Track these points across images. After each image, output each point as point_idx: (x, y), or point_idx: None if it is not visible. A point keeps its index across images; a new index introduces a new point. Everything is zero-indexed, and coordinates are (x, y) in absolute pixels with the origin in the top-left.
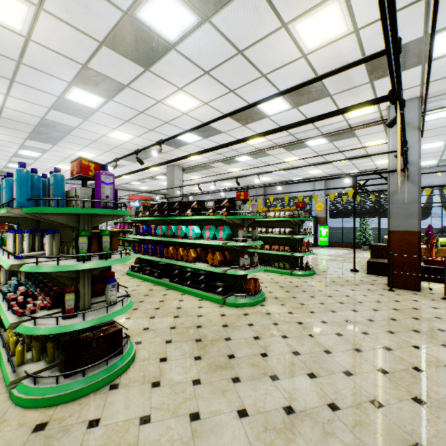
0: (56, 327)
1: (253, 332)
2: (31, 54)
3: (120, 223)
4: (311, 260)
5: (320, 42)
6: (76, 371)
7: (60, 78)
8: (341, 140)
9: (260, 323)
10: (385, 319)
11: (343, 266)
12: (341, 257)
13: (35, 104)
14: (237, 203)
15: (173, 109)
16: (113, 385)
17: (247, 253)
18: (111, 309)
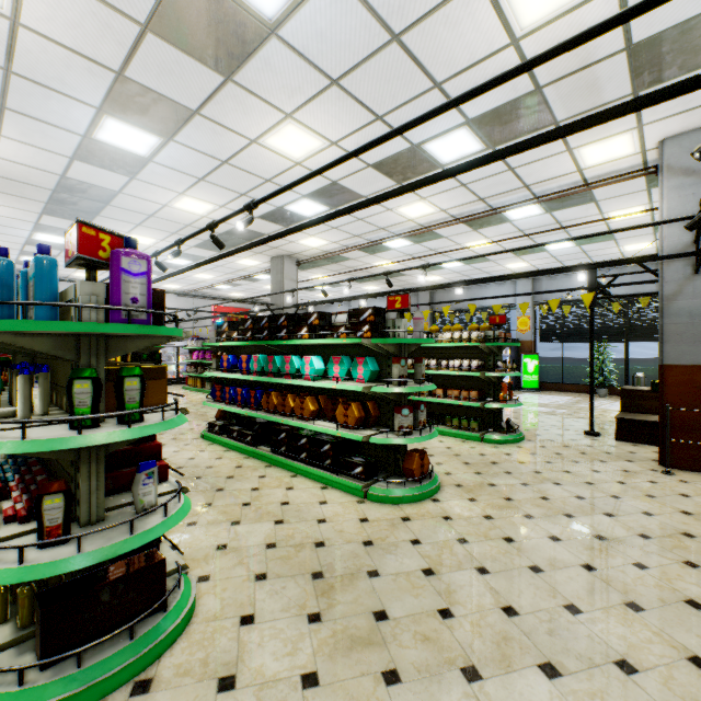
0: (18, 568)
1: (421, 559)
2: (24, 54)
3: (197, 351)
4: (513, 413)
5: (548, 12)
6: (62, 658)
7: (82, 100)
8: (567, 208)
9: (434, 538)
10: (673, 534)
11: (571, 425)
12: (564, 409)
13: (47, 150)
14: (389, 316)
15: (278, 154)
16: (140, 683)
17: (406, 405)
18: (141, 524)
